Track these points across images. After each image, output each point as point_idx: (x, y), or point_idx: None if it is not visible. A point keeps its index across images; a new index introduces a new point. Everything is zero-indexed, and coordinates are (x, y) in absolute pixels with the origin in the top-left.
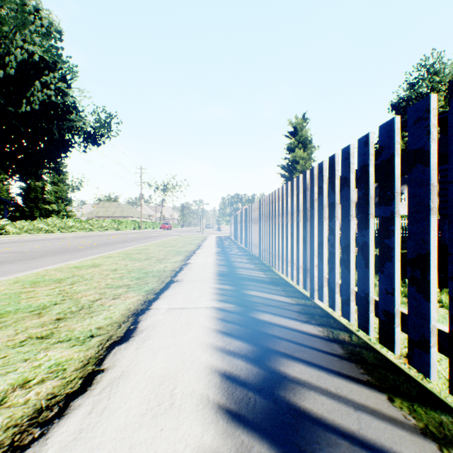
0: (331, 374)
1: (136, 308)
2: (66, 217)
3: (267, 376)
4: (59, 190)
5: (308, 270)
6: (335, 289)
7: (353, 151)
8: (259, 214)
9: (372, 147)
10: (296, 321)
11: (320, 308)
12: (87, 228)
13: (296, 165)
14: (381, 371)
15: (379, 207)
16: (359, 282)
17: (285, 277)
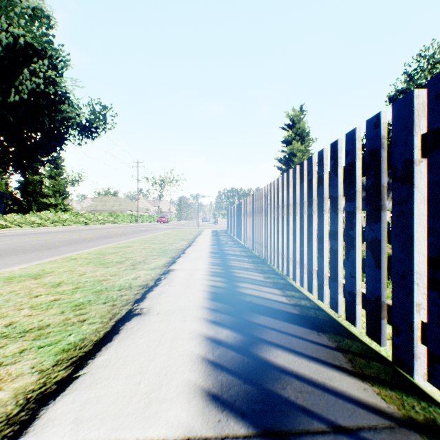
0: None
1: None
2: (64, 211)
3: None
4: (57, 184)
5: (385, 305)
6: None
7: None
8: (265, 204)
9: None
10: None
11: None
12: (82, 221)
13: (294, 157)
14: None
15: None
16: None
17: (313, 297)
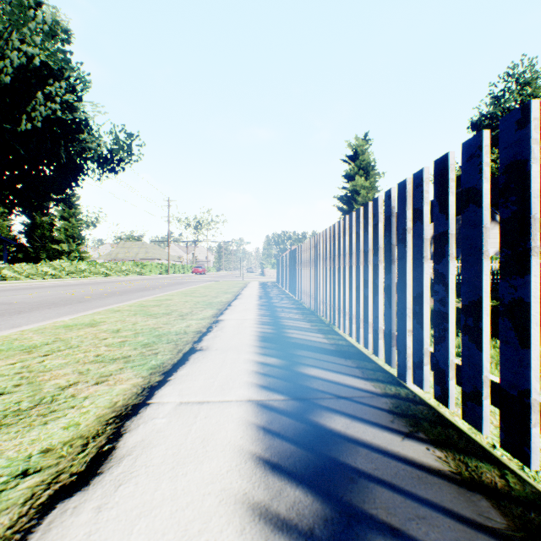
0: None
1: (126, 404)
2: (79, 259)
3: None
4: (70, 227)
5: (395, 336)
6: (448, 372)
7: (487, 143)
8: (315, 254)
9: (536, 128)
10: (391, 434)
11: (424, 403)
12: (103, 272)
13: (357, 196)
14: None
15: None
16: (506, 369)
17: (354, 342)
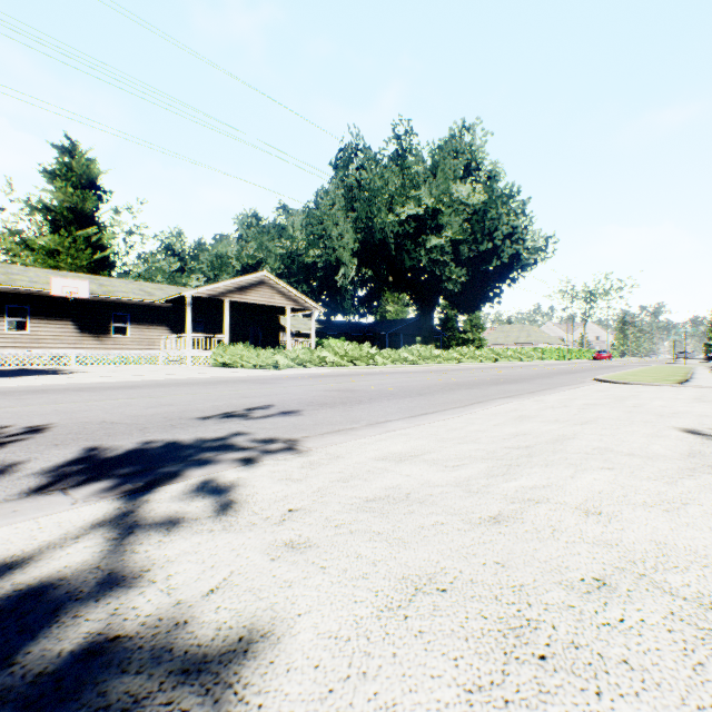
0: None
1: (687, 374)
2: (478, 346)
3: None
4: (473, 318)
5: None
6: None
7: None
8: None
9: None
10: None
11: None
12: (518, 357)
13: None
14: None
15: None
16: None
17: None
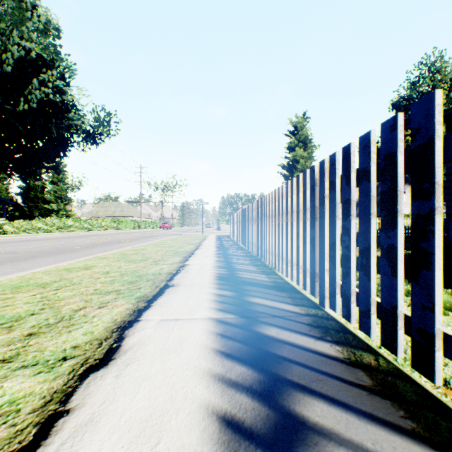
0: (363, 419)
1: (123, 320)
2: (66, 217)
3: (279, 421)
4: (59, 190)
5: (317, 275)
6: (351, 297)
7: (375, 138)
8: (260, 213)
9: (401, 131)
10: (308, 337)
11: (334, 320)
12: (86, 227)
13: (297, 164)
14: (428, 415)
15: (412, 203)
16: (384, 292)
17: (289, 281)
